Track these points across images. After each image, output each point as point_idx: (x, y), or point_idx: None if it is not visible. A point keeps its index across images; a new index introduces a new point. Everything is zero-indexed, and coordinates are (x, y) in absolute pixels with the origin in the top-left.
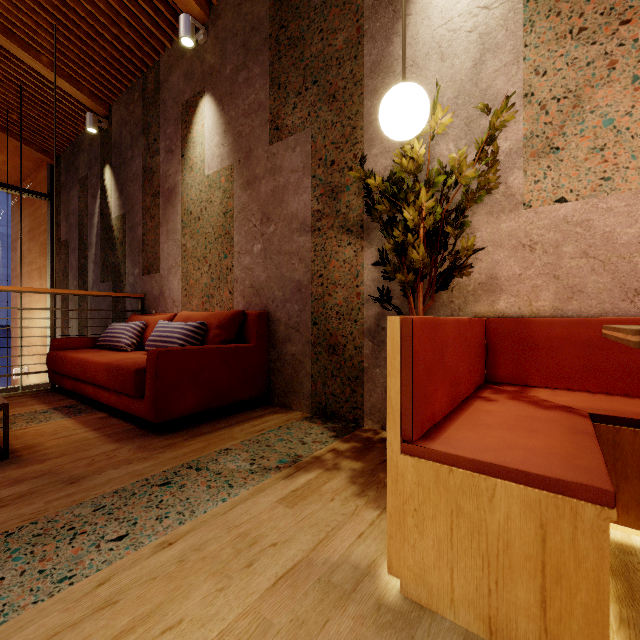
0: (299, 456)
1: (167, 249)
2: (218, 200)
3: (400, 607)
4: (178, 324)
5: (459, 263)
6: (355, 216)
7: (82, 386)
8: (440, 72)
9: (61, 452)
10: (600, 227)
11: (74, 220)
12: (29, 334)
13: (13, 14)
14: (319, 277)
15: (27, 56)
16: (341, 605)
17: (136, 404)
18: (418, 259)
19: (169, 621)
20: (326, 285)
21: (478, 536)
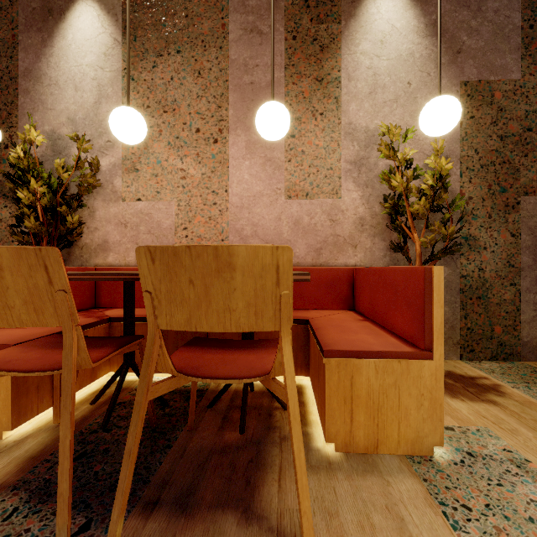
0: None
1: None
2: None
3: None
4: None
5: (86, 230)
6: None
7: None
8: (75, 98)
9: None
10: (156, 218)
11: None
12: None
13: None
14: None
15: None
16: None
17: None
18: (32, 226)
19: None
20: None
21: None
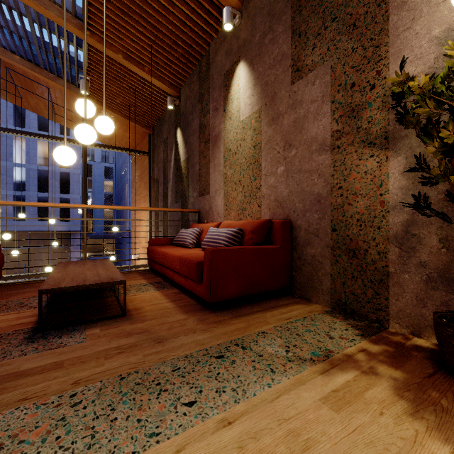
0: (330, 351)
1: (214, 178)
2: (249, 137)
3: None
4: (223, 230)
5: None
6: (378, 129)
7: (165, 270)
8: None
9: (153, 316)
10: None
11: (161, 165)
12: (139, 235)
13: (131, 46)
14: (338, 189)
15: (138, 69)
16: None
17: (197, 287)
18: None
19: None
20: (346, 196)
21: None
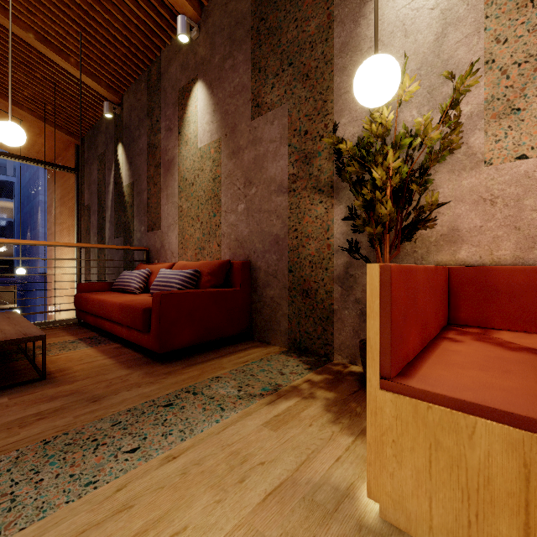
0: (279, 385)
1: (167, 210)
2: (208, 168)
3: (380, 529)
4: (176, 271)
5: (422, 217)
6: (326, 178)
7: (101, 321)
8: (404, 47)
9: (86, 375)
10: None
11: (94, 188)
12: (61, 279)
13: (49, 26)
14: (294, 231)
15: (59, 59)
16: (325, 523)
17: (144, 337)
18: (386, 214)
19: (176, 527)
20: (300, 238)
21: (457, 470)
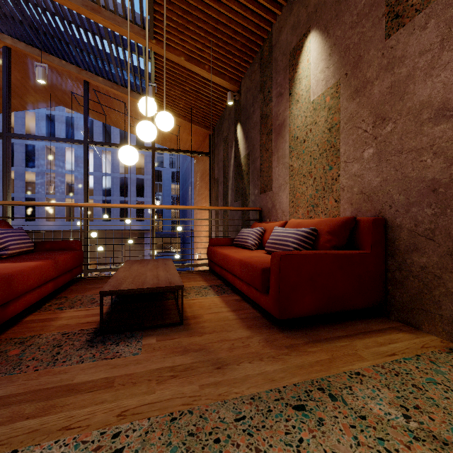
0: None
1: (277, 172)
2: (322, 119)
3: None
4: (291, 230)
5: None
6: None
7: (225, 273)
8: None
9: (212, 328)
10: None
11: (221, 165)
12: (201, 234)
13: (192, 46)
14: None
15: (198, 69)
16: None
17: (262, 297)
18: None
19: None
20: None
21: None
